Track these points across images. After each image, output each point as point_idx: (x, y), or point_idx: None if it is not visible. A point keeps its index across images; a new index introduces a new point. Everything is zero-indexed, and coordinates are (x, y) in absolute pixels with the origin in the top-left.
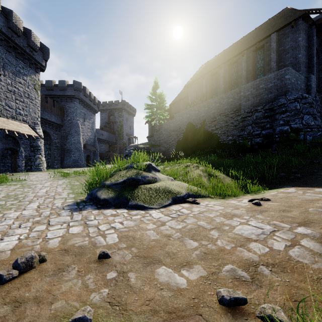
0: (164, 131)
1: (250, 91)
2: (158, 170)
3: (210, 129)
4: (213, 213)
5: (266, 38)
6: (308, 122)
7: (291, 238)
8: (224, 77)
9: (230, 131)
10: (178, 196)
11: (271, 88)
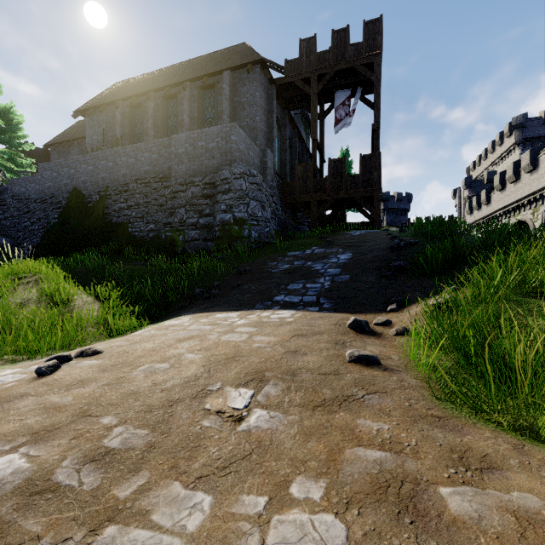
0: (11, 199)
1: (185, 148)
2: None
3: (116, 205)
4: None
5: (218, 75)
6: (255, 211)
7: None
8: (156, 117)
9: (152, 213)
10: None
11: (214, 150)
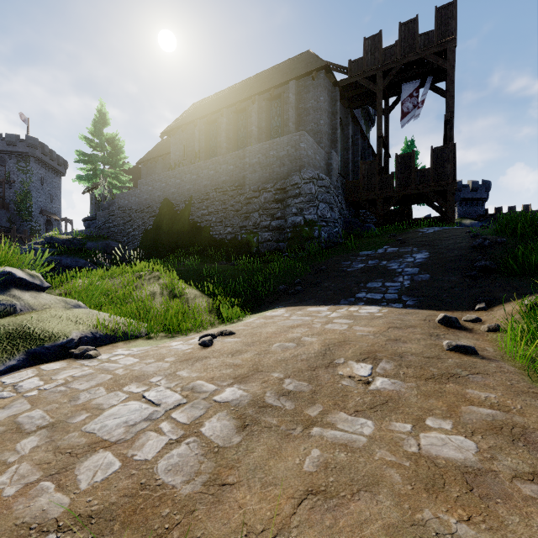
0: (118, 210)
1: (258, 158)
2: (39, 287)
3: (199, 212)
4: (95, 379)
5: (283, 86)
6: (324, 212)
7: (194, 418)
8: (228, 131)
9: (229, 218)
10: (49, 346)
11: (284, 158)
